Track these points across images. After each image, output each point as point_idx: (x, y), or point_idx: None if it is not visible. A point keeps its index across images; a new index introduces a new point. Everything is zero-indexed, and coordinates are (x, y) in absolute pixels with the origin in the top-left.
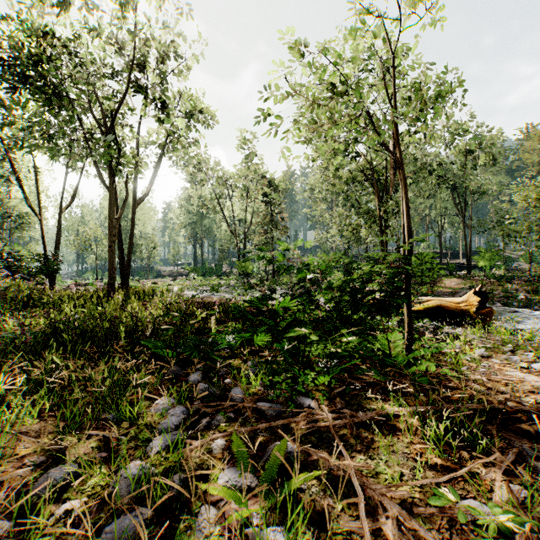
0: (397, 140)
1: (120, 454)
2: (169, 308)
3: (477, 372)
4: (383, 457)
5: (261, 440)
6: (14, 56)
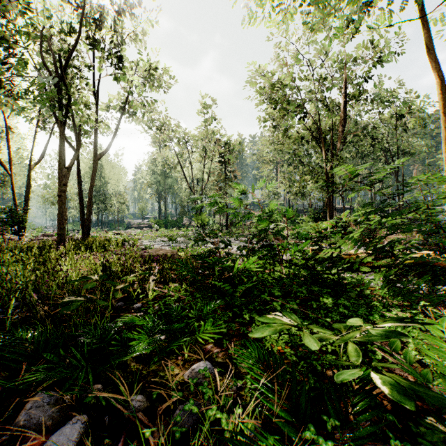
0: None
1: None
2: (105, 263)
3: None
4: None
5: None
6: None
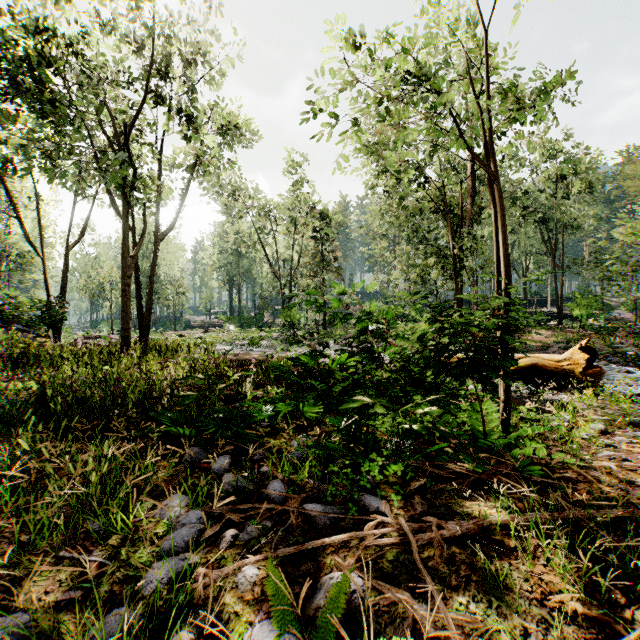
0: (491, 146)
1: (99, 592)
2: (194, 367)
3: (600, 456)
4: (493, 600)
5: (309, 567)
6: (7, 56)
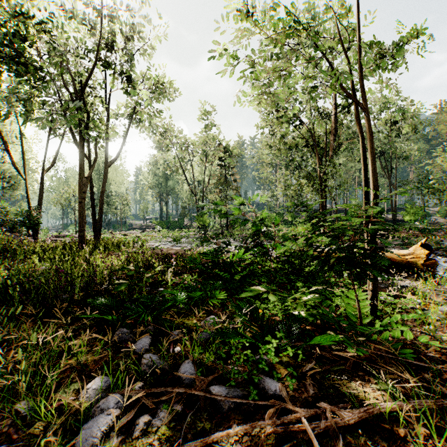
0: (363, 84)
1: None
2: (129, 260)
3: None
4: None
5: None
6: None
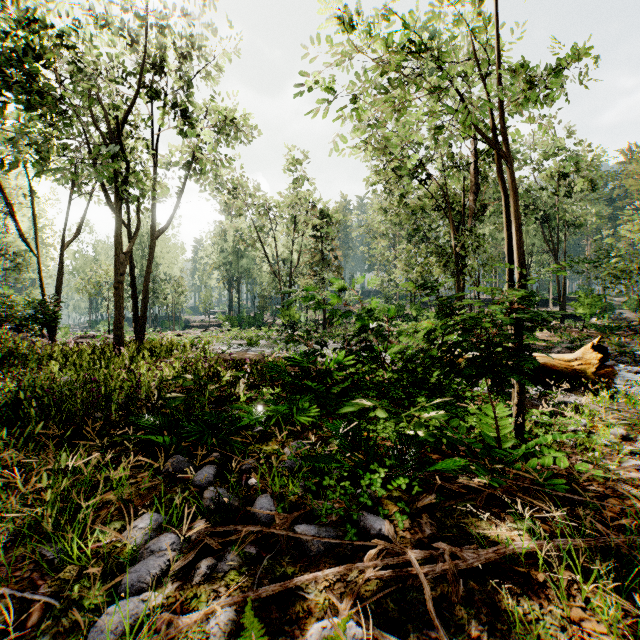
0: (504, 124)
1: None
2: (185, 367)
3: (627, 467)
4: None
5: (298, 609)
6: None
